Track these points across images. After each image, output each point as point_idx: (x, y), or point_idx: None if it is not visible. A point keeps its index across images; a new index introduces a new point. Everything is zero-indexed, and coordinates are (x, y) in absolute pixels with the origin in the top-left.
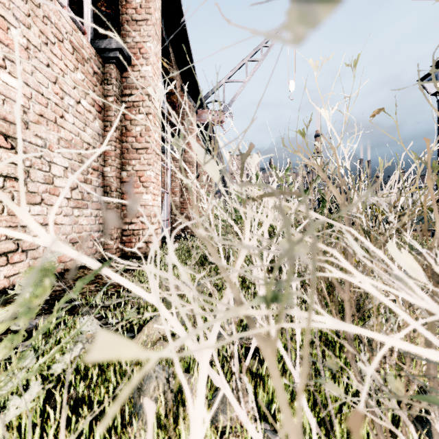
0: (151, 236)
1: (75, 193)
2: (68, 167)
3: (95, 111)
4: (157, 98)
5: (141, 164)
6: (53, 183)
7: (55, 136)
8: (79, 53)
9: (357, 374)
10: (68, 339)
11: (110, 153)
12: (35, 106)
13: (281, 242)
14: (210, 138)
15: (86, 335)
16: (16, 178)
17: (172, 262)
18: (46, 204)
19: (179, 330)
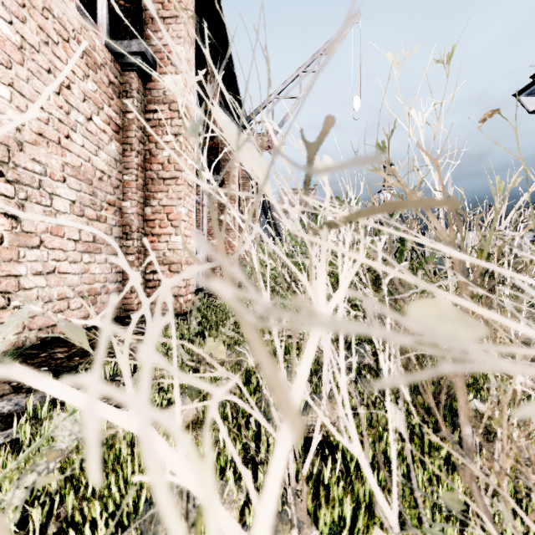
0: (181, 288)
1: (85, 234)
2: (75, 201)
3: (111, 131)
4: (179, 92)
5: (169, 197)
6: None
7: (58, 161)
8: (90, 57)
9: (480, 504)
10: (23, 456)
11: (130, 184)
12: (32, 122)
13: (412, 311)
14: None
15: (46, 456)
16: (6, 214)
17: (153, 361)
18: (47, 247)
19: (189, 478)
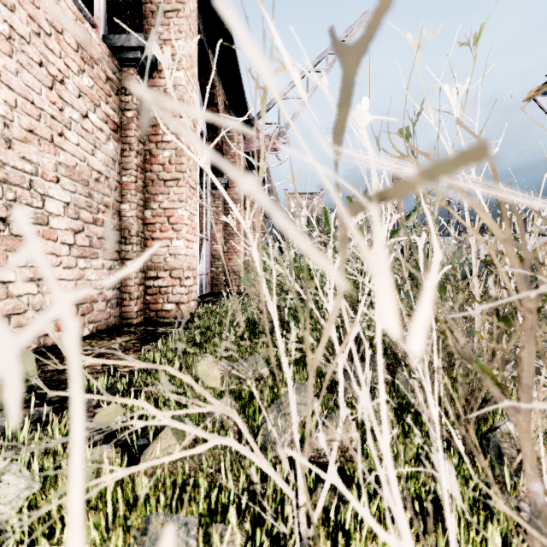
0: (183, 295)
1: (81, 238)
2: (70, 203)
3: (109, 129)
4: (166, 62)
5: (171, 200)
6: (48, 224)
7: (51, 161)
8: (85, 51)
9: None
10: None
11: (129, 185)
12: (21, 118)
13: None
14: None
15: None
16: None
17: None
18: None
19: None
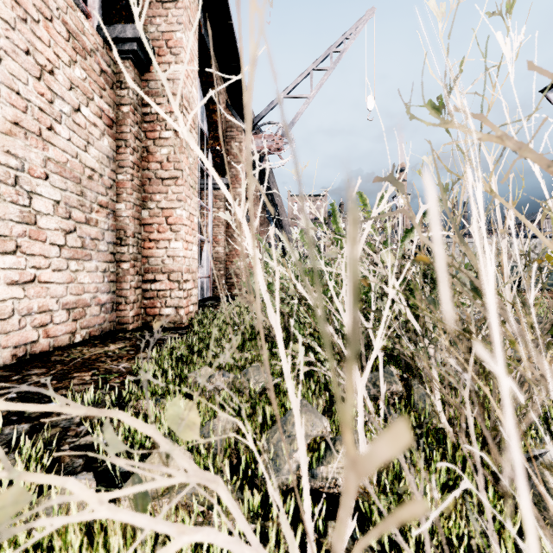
0: (182, 299)
1: (72, 239)
2: (60, 201)
3: (103, 125)
4: None
5: (169, 199)
6: (35, 223)
7: (39, 156)
8: (77, 41)
9: None
10: None
11: (125, 184)
12: (5, 109)
13: None
14: (264, 172)
15: None
16: None
17: None
18: (25, 253)
19: None
